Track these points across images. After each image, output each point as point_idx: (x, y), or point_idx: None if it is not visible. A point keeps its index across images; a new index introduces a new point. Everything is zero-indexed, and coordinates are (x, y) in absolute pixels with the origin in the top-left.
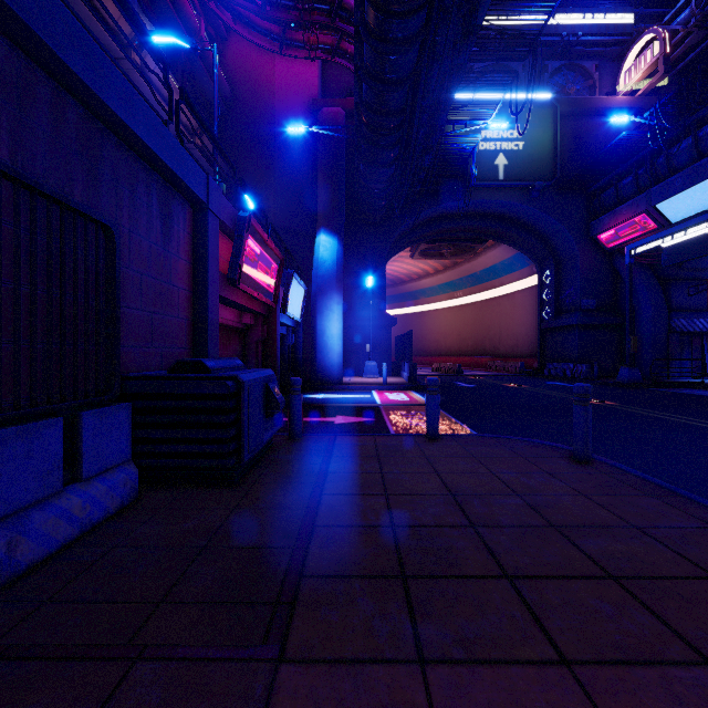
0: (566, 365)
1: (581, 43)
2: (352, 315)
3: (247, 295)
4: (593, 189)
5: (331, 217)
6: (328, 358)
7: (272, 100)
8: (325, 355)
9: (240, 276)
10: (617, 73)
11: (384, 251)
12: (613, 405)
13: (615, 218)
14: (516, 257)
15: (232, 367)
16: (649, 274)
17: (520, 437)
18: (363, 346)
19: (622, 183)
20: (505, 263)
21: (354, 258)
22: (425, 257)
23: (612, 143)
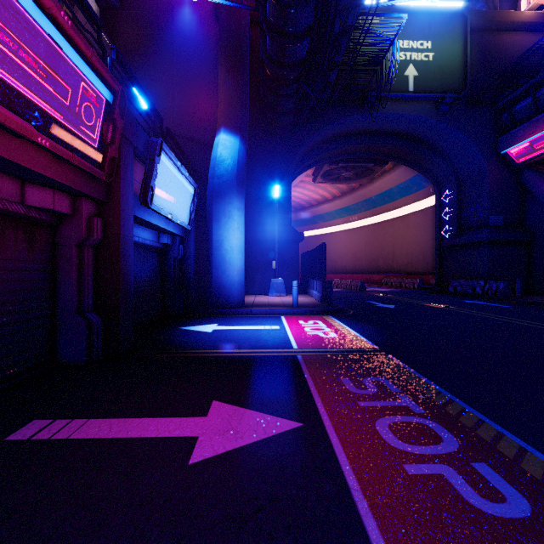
0: (476, 282)
1: None
2: (257, 230)
3: None
4: (503, 103)
5: (232, 116)
6: (226, 276)
7: None
8: (223, 272)
9: None
10: None
11: (290, 164)
12: None
13: (533, 128)
14: (412, 179)
15: None
16: None
17: None
18: (269, 263)
19: (541, 91)
20: (400, 187)
21: (259, 171)
22: (326, 180)
23: None
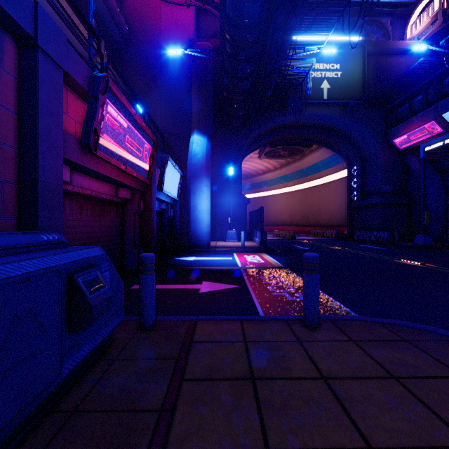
0: (371, 232)
1: (379, 5)
2: (218, 196)
3: (117, 169)
4: (390, 106)
5: (202, 122)
6: (199, 228)
7: (159, 37)
8: (197, 225)
9: (97, 142)
10: (404, 27)
11: (241, 150)
12: (435, 267)
13: (408, 126)
14: (331, 157)
15: (17, 248)
16: (432, 167)
17: (413, 323)
18: (226, 219)
19: (413, 100)
20: (323, 162)
21: (219, 155)
22: (268, 157)
23: (411, 67)
